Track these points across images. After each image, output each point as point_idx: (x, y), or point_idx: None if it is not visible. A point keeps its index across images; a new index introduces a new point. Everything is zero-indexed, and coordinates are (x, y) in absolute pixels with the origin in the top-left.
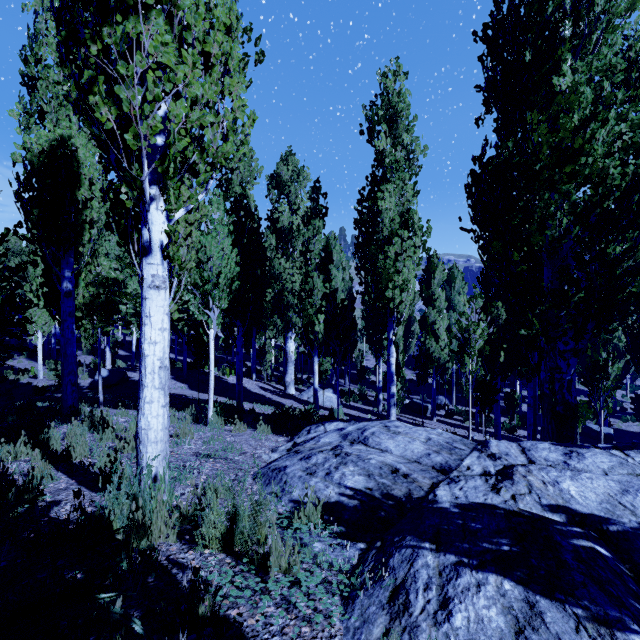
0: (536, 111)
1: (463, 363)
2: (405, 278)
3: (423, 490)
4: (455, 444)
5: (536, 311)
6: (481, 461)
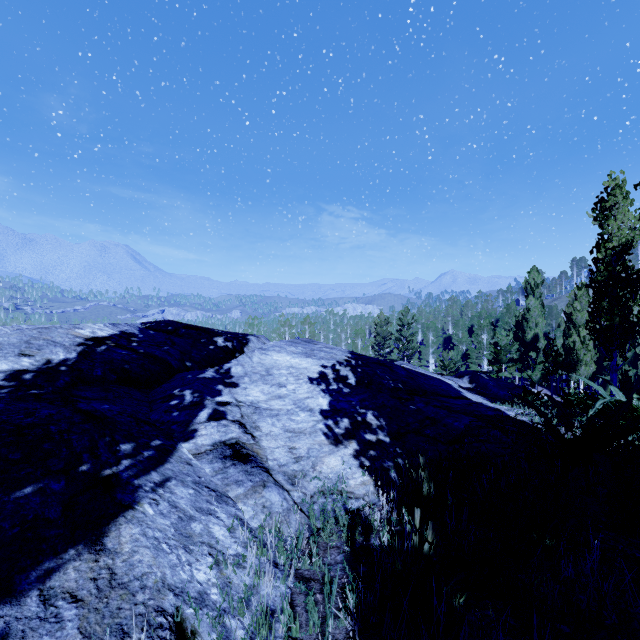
0: None
1: None
2: None
3: None
4: None
5: None
6: None
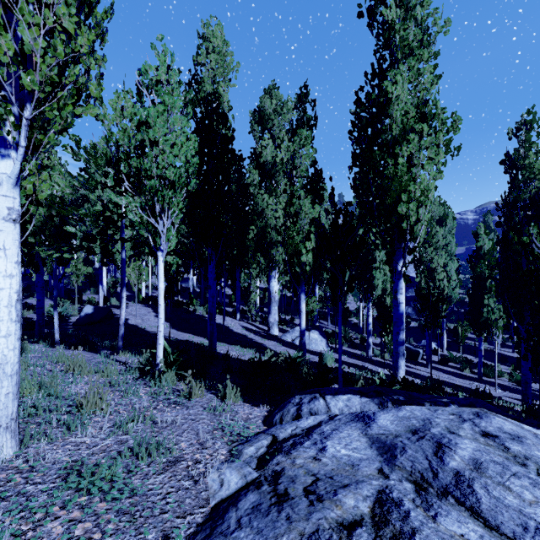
0: None
1: None
2: (425, 186)
3: None
4: None
5: None
6: None
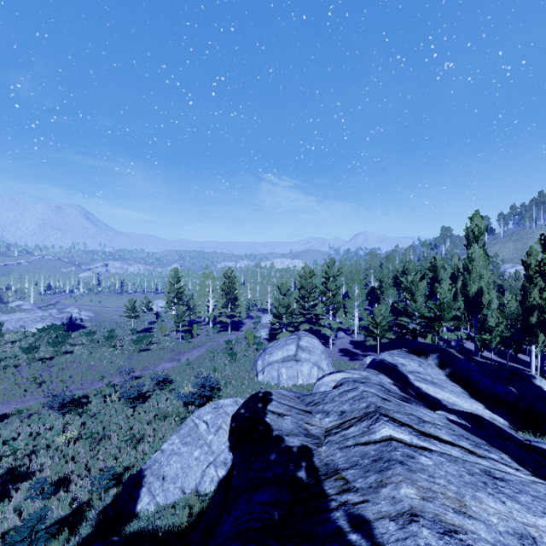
0: None
1: None
2: None
3: None
4: None
5: None
6: None
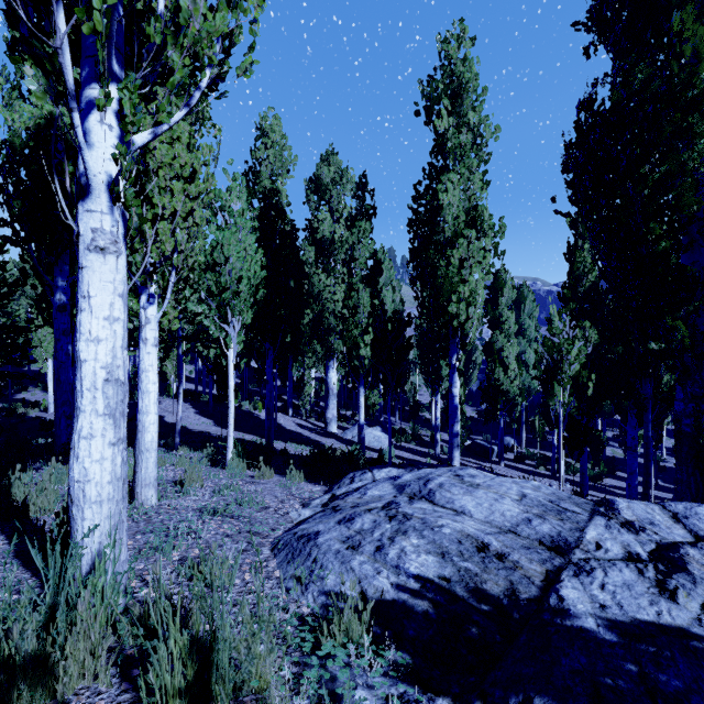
0: (691, 8)
1: (552, 393)
2: (472, 289)
3: (534, 584)
4: (563, 504)
5: (678, 313)
6: (614, 534)
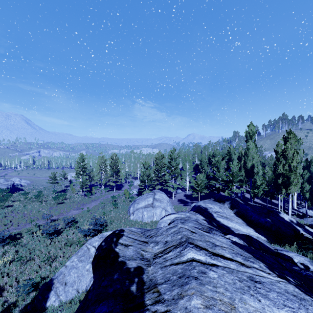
0: None
1: None
2: None
3: None
4: None
5: None
6: None
